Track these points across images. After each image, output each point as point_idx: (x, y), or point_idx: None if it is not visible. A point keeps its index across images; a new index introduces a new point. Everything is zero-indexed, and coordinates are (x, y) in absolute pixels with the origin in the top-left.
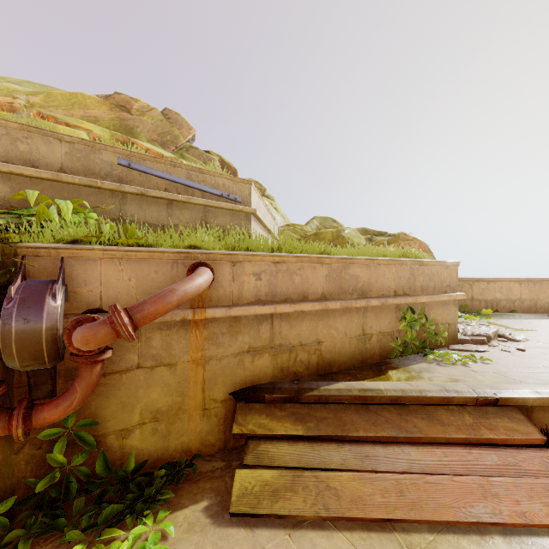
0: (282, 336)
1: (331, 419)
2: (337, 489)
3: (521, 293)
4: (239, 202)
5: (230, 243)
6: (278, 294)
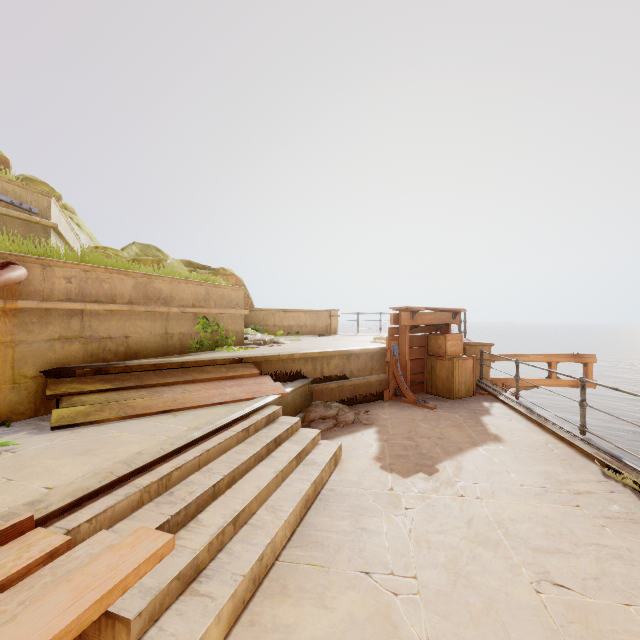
0: (92, 329)
1: (134, 379)
2: (134, 406)
3: (306, 321)
4: (36, 213)
5: (35, 251)
6: (88, 296)
